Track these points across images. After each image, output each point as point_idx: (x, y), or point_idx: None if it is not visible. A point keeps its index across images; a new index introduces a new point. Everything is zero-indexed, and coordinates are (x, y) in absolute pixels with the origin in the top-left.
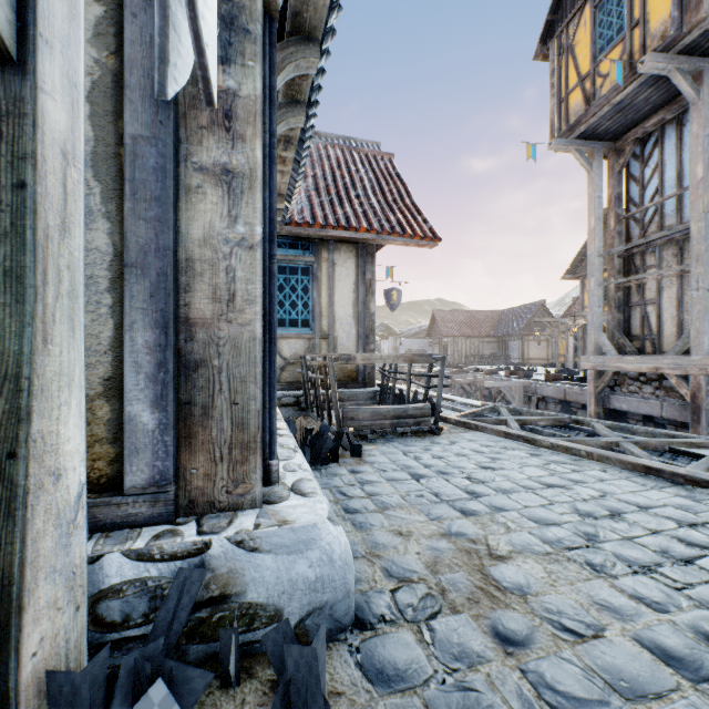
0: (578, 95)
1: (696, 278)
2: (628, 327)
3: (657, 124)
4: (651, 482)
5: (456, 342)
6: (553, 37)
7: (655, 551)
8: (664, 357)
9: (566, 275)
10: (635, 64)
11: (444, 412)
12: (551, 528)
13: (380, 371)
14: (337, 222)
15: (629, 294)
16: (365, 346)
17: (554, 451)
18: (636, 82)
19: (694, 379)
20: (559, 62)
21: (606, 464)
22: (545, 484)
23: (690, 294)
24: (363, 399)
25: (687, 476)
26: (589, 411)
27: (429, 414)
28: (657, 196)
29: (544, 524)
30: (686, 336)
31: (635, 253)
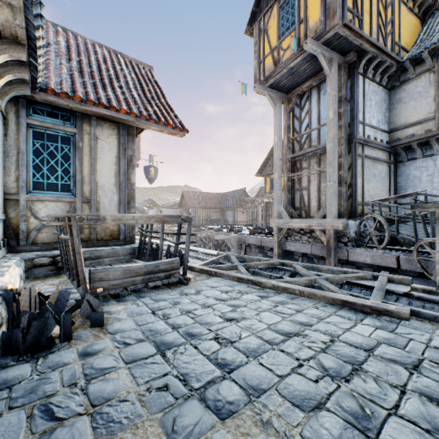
0: (270, 60)
1: (329, 175)
2: (293, 202)
3: (308, 87)
4: (352, 315)
5: (197, 211)
6: (256, 22)
7: (429, 430)
8: (313, 219)
9: (257, 174)
10: (301, 45)
11: (191, 261)
12: (320, 418)
13: (139, 231)
14: (98, 99)
15: (294, 183)
16: (126, 210)
17: (275, 291)
18: (301, 56)
19: (328, 232)
20: (260, 38)
21: (314, 300)
22: (284, 334)
23: (326, 183)
24: (123, 255)
25: (373, 307)
26: (275, 252)
27: (178, 267)
28: (308, 128)
29: (310, 410)
30: (324, 207)
31: (297, 160)
